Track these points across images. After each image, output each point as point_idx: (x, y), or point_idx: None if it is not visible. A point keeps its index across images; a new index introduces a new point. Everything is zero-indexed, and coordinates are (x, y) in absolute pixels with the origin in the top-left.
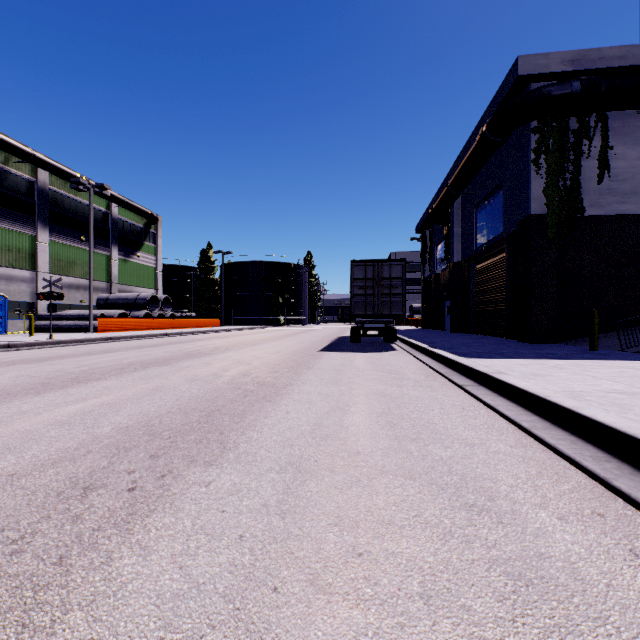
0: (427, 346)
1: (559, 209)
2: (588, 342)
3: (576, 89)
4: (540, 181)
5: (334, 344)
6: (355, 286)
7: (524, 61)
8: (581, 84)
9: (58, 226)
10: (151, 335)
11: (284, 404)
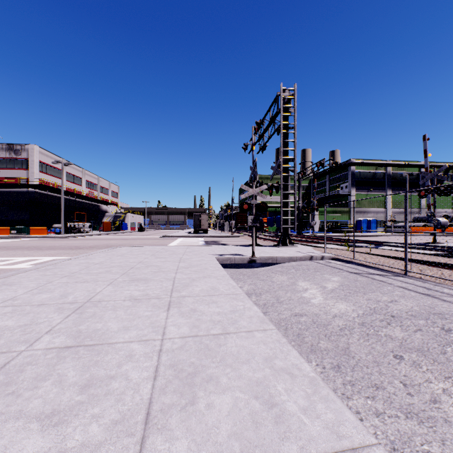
0: None
1: None
2: None
3: None
4: None
5: None
6: None
7: None
8: None
9: (394, 187)
10: None
11: None
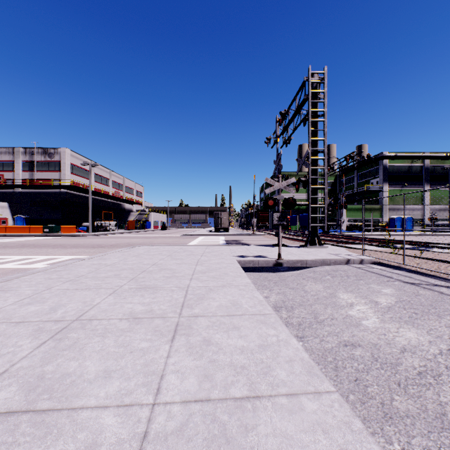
0: None
1: None
2: None
3: None
4: None
5: None
6: None
7: None
8: None
9: (433, 182)
10: None
11: None
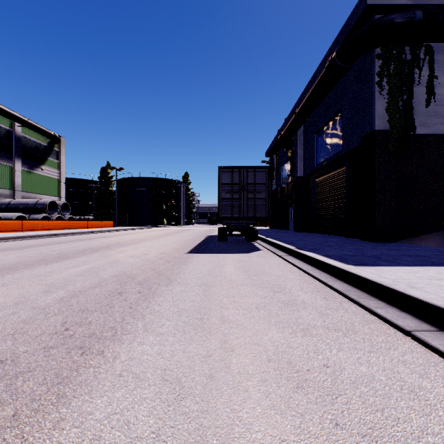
0: (293, 247)
1: (399, 125)
2: (424, 241)
3: (419, 16)
4: (383, 101)
5: (203, 243)
6: (223, 190)
7: None
8: (423, 12)
9: None
10: (37, 235)
11: None
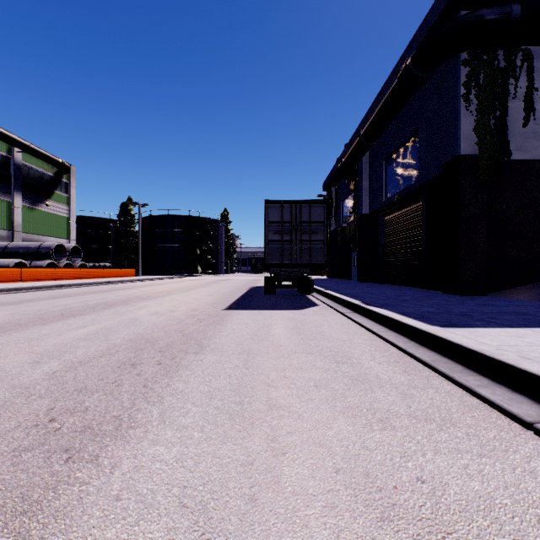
0: (359, 302)
1: (491, 149)
2: (522, 294)
3: (516, 12)
4: (470, 119)
5: (246, 297)
6: (270, 230)
7: None
8: (522, 6)
9: None
10: (39, 287)
11: None
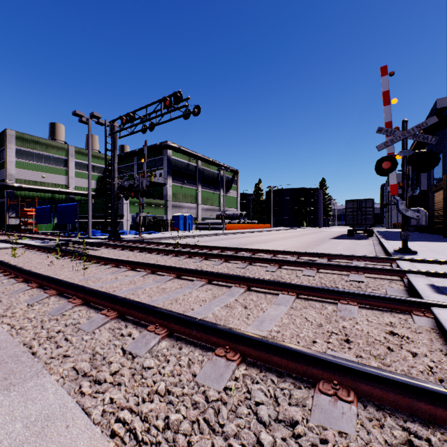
0: (380, 237)
1: None
2: None
3: None
4: None
5: (338, 237)
6: (347, 211)
7: (440, 101)
8: None
9: (203, 183)
10: (249, 232)
11: (321, 246)
